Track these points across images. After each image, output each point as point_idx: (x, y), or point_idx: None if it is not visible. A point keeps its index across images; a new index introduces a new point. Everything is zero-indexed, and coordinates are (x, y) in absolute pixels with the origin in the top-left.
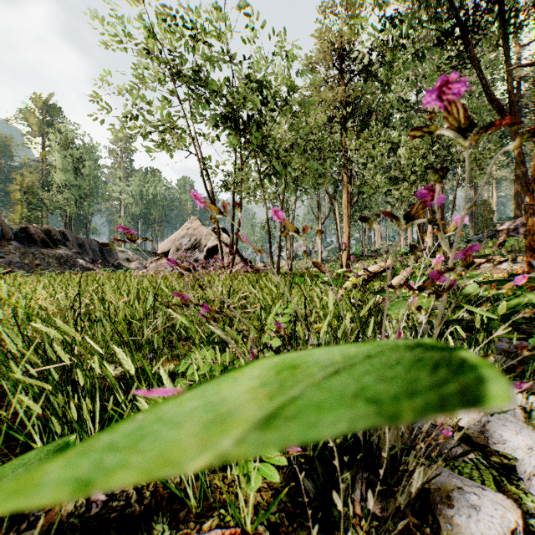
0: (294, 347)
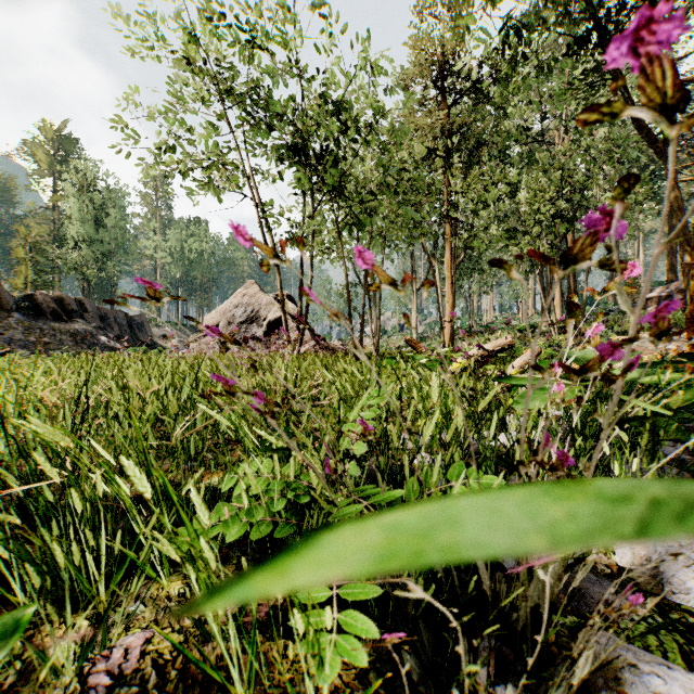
0: (385, 453)
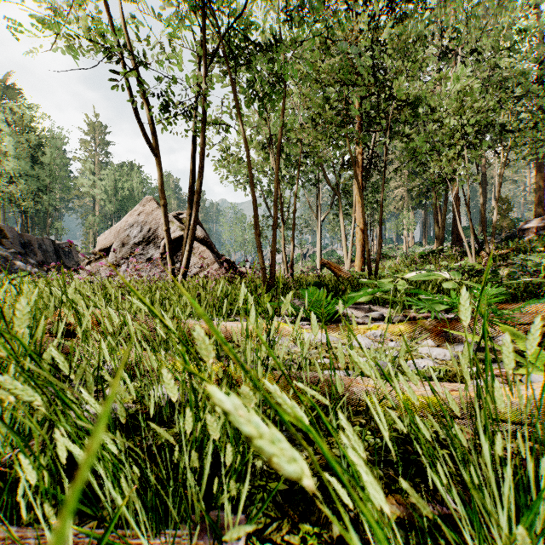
0: None
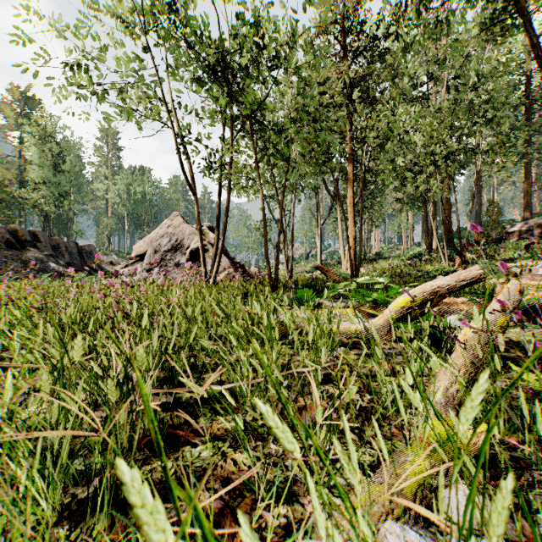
0: None
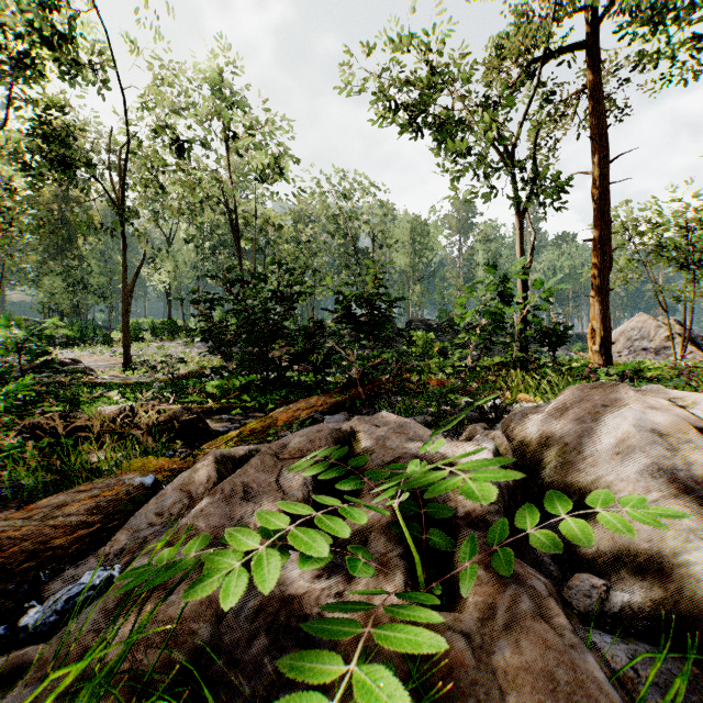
0: None
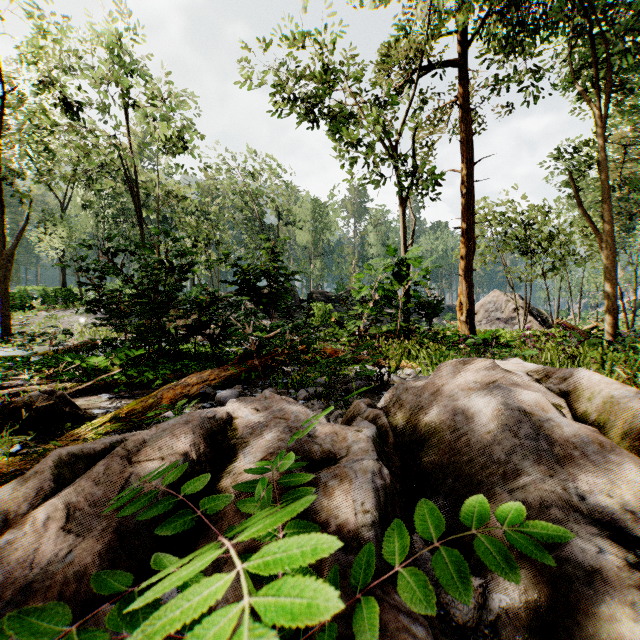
0: None
